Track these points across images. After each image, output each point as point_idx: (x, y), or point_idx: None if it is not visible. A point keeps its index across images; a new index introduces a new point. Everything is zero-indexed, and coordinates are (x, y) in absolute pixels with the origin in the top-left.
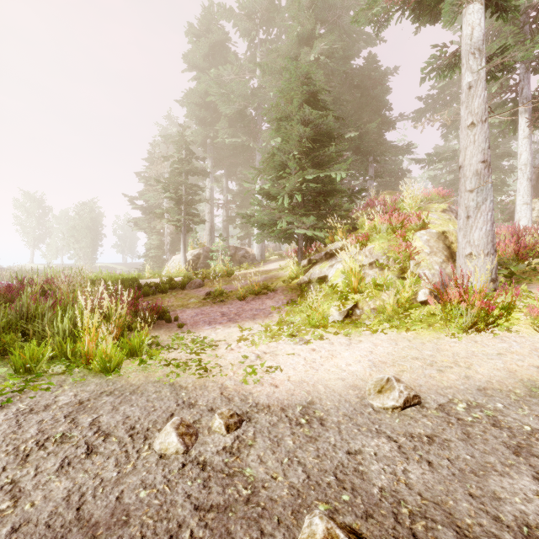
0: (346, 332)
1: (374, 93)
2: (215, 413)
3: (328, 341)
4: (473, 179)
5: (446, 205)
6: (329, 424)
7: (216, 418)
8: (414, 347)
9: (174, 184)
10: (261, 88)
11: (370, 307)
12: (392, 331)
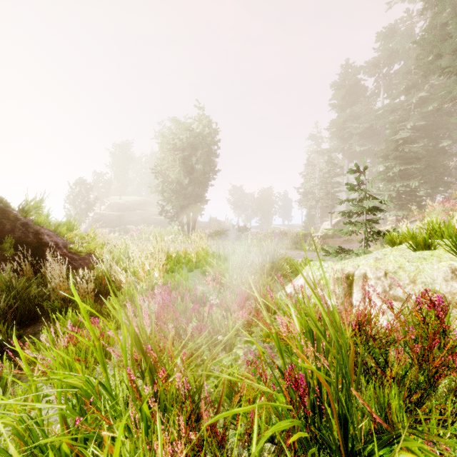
0: None
1: None
2: None
3: None
4: None
5: None
6: None
7: None
8: None
9: (325, 185)
10: None
11: None
12: None
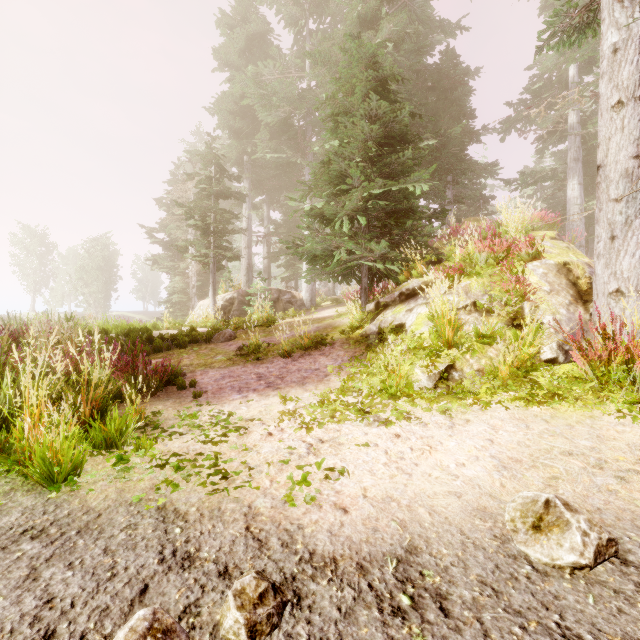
0: (444, 406)
1: (453, 96)
2: (230, 583)
3: (417, 421)
4: (621, 183)
5: (554, 232)
6: (459, 611)
7: (228, 607)
8: (558, 433)
9: (201, 209)
10: (311, 89)
11: (472, 369)
12: (517, 406)
